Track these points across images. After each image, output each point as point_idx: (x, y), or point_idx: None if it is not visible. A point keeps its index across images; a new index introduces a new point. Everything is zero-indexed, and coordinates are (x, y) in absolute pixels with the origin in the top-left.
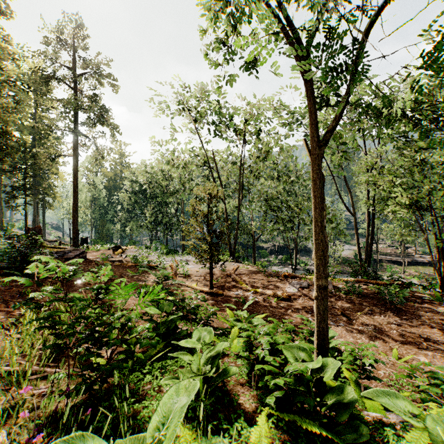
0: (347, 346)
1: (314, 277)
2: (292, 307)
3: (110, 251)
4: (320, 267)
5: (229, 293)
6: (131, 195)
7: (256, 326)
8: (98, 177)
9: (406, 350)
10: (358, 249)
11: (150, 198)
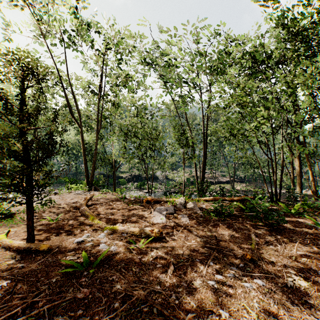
0: None
1: None
2: (170, 255)
3: None
4: None
5: (66, 242)
6: None
7: None
8: None
9: None
10: (196, 173)
11: None
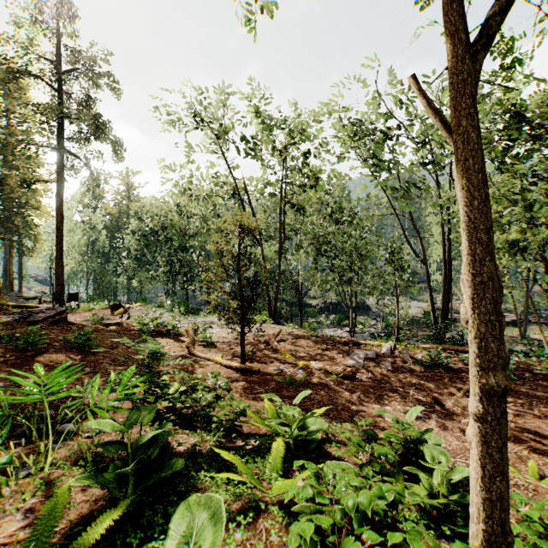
0: (528, 512)
1: (475, 367)
2: (359, 389)
3: (108, 311)
4: (494, 342)
5: (268, 369)
6: (140, 238)
7: (313, 433)
8: (97, 214)
9: (541, 459)
10: (432, 306)
11: (165, 240)
